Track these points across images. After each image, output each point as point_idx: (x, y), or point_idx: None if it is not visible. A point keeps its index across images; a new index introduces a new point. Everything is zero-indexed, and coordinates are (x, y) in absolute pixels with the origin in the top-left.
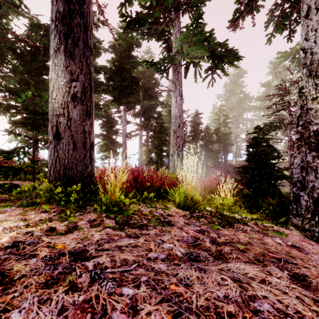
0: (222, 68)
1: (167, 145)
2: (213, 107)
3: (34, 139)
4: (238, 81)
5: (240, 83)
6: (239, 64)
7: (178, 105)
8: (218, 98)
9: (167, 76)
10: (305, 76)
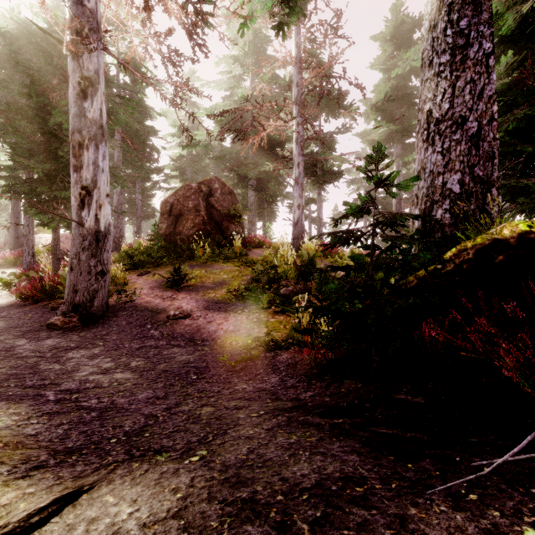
0: None
1: None
2: None
3: None
4: None
5: None
6: None
7: None
8: None
9: None
10: None
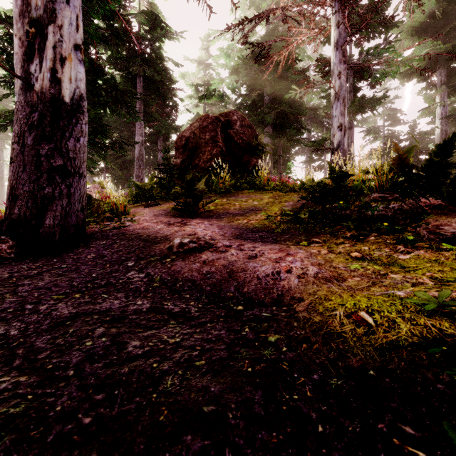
0: None
1: None
2: None
3: None
4: None
5: None
6: None
7: None
8: None
9: None
10: None
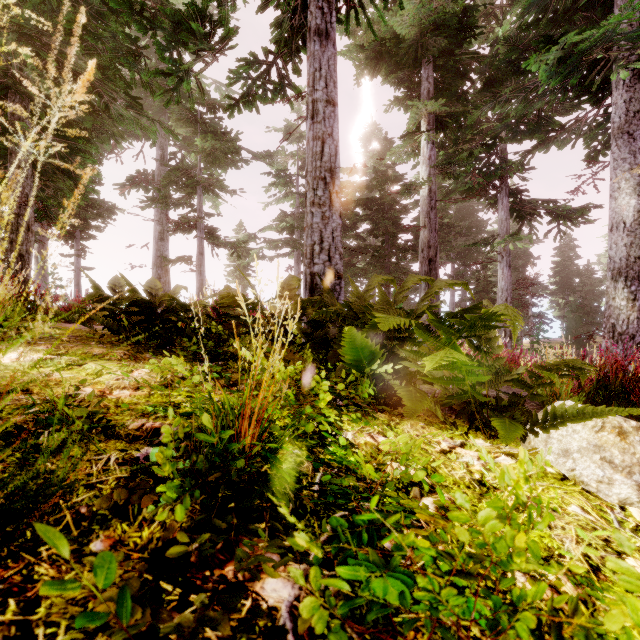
0: (571, 222)
1: None
2: None
3: None
4: None
5: None
6: None
7: (504, 278)
8: None
9: (491, 247)
10: (609, 278)
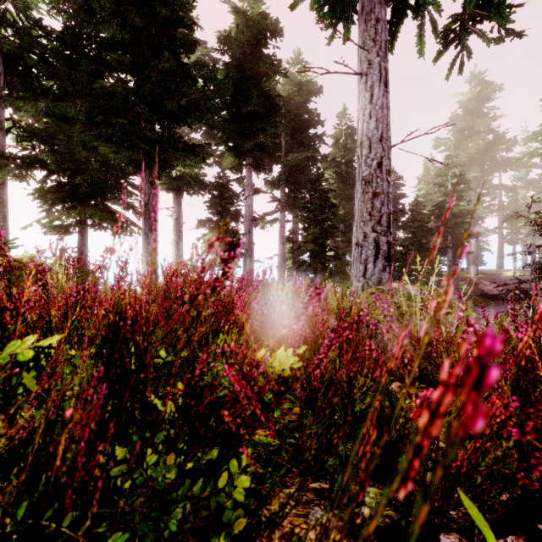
0: (498, 8)
1: (337, 236)
2: (424, 167)
3: (77, 225)
4: (482, 109)
5: (486, 113)
6: (484, 73)
7: (376, 110)
8: (436, 147)
9: (345, 34)
10: None
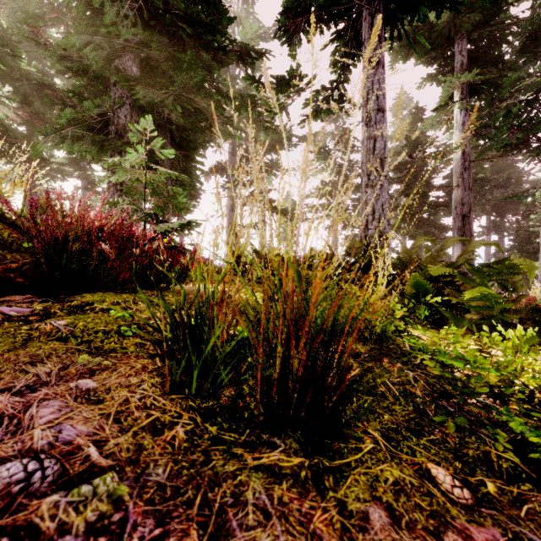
0: None
1: None
2: None
3: None
4: None
5: None
6: None
7: None
8: None
9: (532, 199)
10: None
